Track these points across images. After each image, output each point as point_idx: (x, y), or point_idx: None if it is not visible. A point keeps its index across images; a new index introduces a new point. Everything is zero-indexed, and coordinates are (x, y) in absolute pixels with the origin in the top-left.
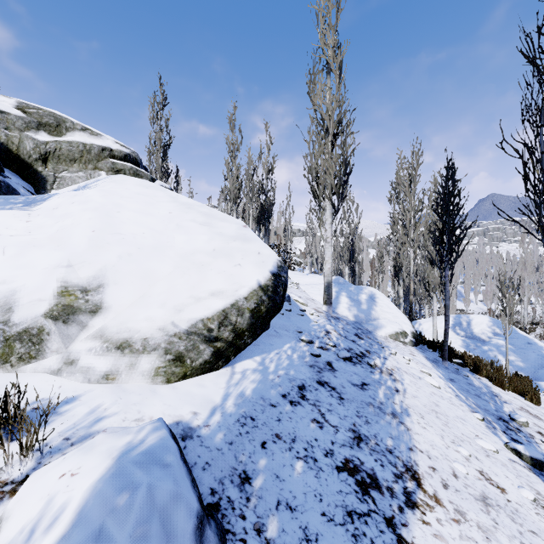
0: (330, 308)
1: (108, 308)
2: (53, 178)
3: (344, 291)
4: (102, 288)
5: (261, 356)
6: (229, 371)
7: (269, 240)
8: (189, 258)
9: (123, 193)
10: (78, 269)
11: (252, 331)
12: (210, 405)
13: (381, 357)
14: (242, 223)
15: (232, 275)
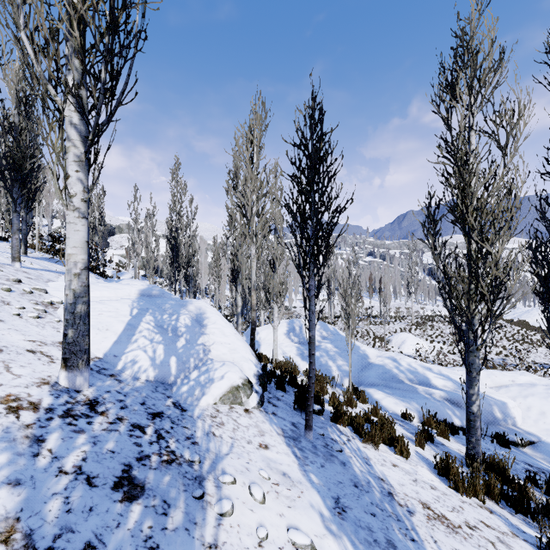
0: (78, 376)
1: None
2: None
3: (151, 312)
4: None
5: None
6: None
7: None
8: None
9: None
10: None
11: None
12: None
13: None
14: None
15: None
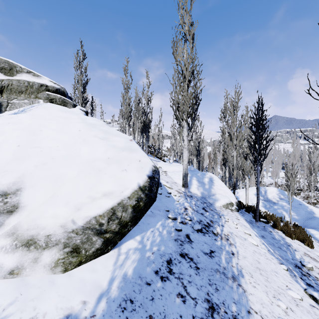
0: (186, 189)
1: (23, 207)
2: (6, 103)
3: (194, 176)
4: (19, 191)
5: (140, 235)
6: (116, 252)
7: (149, 141)
8: (90, 165)
9: (47, 116)
10: (1, 177)
11: (133, 221)
12: (98, 291)
13: (220, 225)
14: (129, 138)
15: (120, 179)
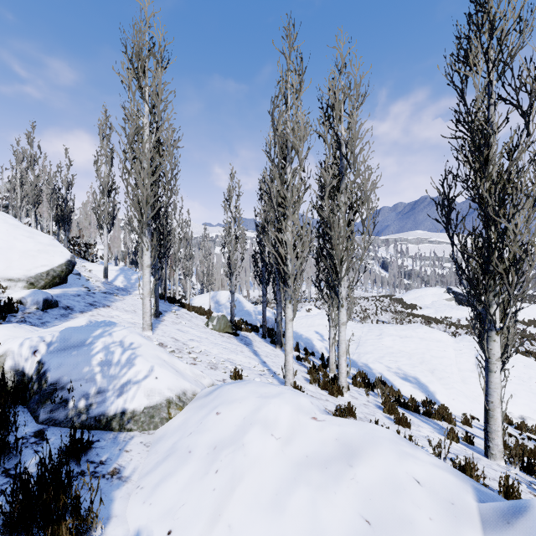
0: (107, 280)
1: None
2: None
3: (123, 274)
4: None
5: (63, 289)
6: (50, 290)
7: (71, 233)
8: (26, 253)
9: None
10: None
11: (59, 278)
12: None
13: (124, 295)
14: (52, 238)
15: (50, 260)
